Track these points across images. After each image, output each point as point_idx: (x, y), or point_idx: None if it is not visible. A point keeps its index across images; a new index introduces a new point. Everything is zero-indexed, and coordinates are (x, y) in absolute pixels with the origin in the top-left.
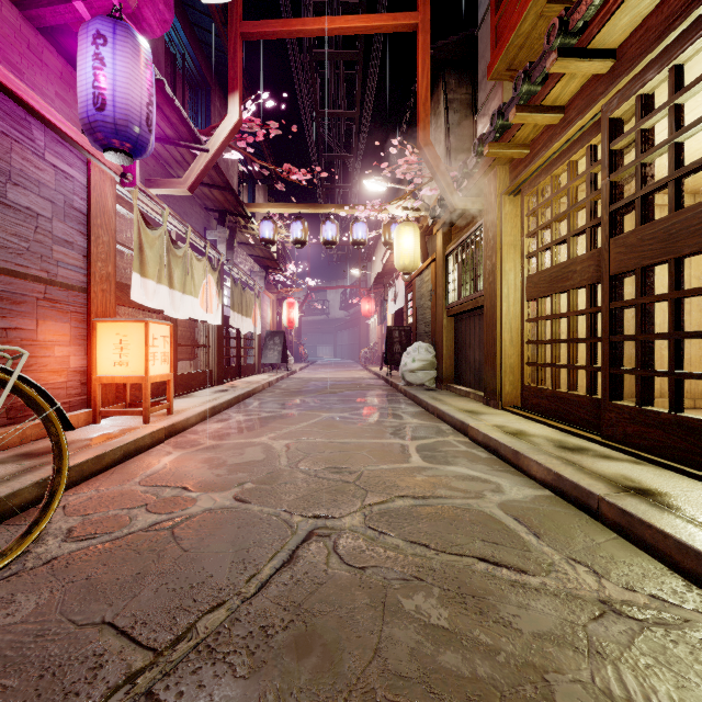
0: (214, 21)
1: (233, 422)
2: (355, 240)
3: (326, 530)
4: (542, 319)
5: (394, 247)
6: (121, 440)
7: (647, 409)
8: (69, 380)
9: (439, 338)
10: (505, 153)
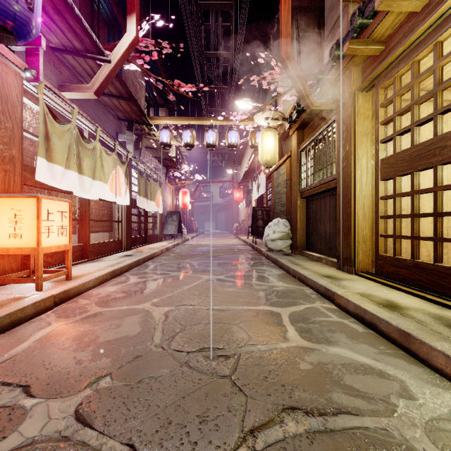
0: None
1: (126, 285)
2: (230, 144)
3: None
4: (400, 196)
5: (259, 147)
6: None
7: None
8: None
9: (294, 215)
10: (362, 49)
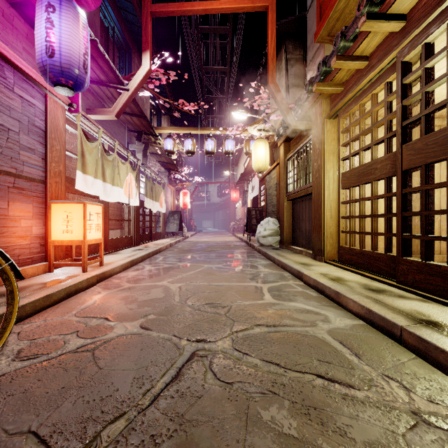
0: (133, 5)
1: (144, 271)
2: (227, 151)
3: (204, 351)
4: (352, 201)
5: (252, 155)
6: (65, 284)
7: (431, 263)
8: (32, 242)
9: (281, 215)
10: (327, 89)
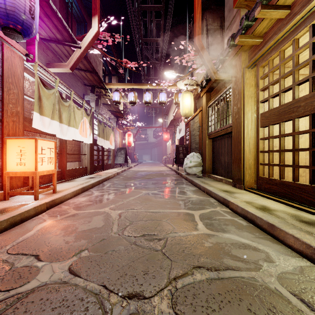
0: None
1: (92, 197)
2: (160, 101)
3: None
4: (272, 138)
5: (180, 104)
6: (10, 214)
7: None
8: None
9: (204, 150)
10: (248, 41)
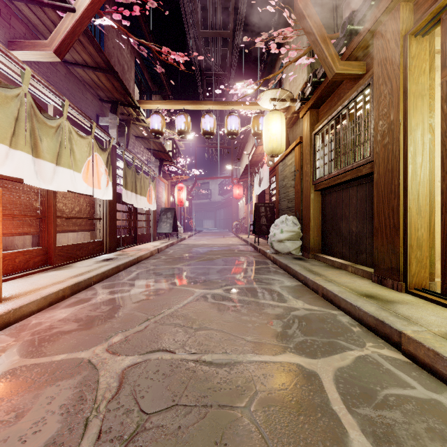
0: None
1: (87, 307)
2: (229, 131)
3: None
4: None
5: (263, 133)
6: None
7: None
8: None
9: (306, 211)
10: None
